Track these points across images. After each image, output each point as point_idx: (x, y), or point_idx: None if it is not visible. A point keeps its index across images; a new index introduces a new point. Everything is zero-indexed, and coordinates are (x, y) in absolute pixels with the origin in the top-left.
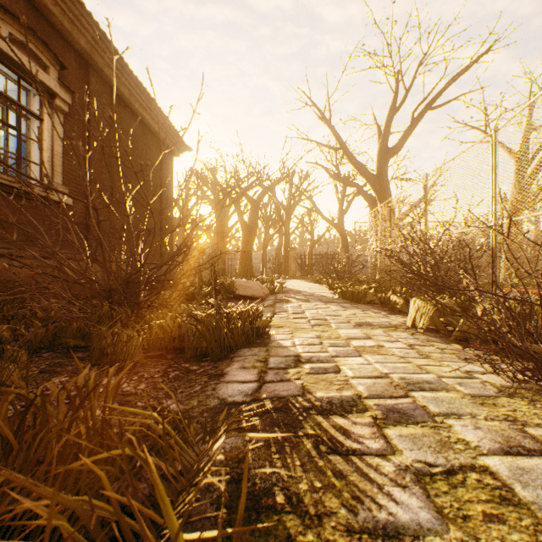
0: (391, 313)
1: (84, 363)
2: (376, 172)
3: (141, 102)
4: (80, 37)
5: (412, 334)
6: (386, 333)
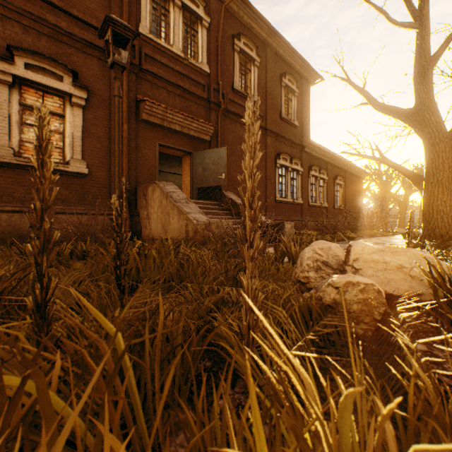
0: None
1: None
2: None
3: (356, 171)
4: (345, 168)
5: None
6: None
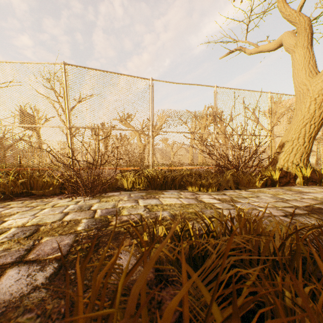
0: None
1: None
2: None
3: None
4: None
5: None
6: None
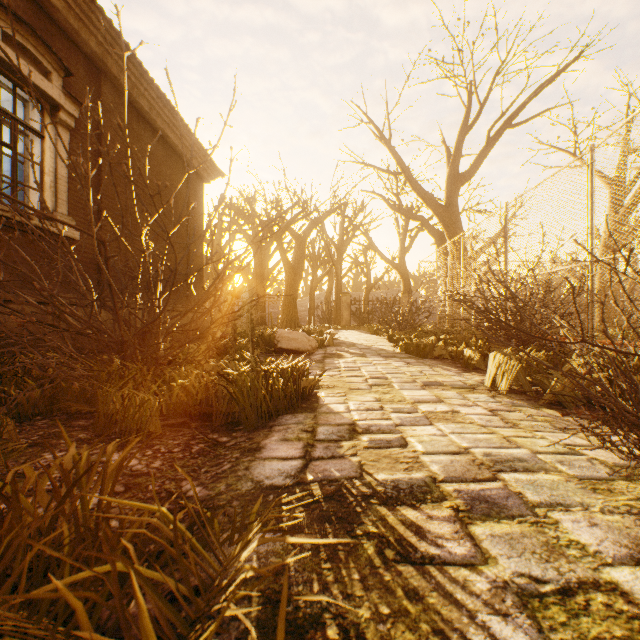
0: (465, 371)
1: (86, 434)
2: (445, 202)
3: (164, 117)
4: (89, 38)
5: (493, 396)
6: (461, 395)
